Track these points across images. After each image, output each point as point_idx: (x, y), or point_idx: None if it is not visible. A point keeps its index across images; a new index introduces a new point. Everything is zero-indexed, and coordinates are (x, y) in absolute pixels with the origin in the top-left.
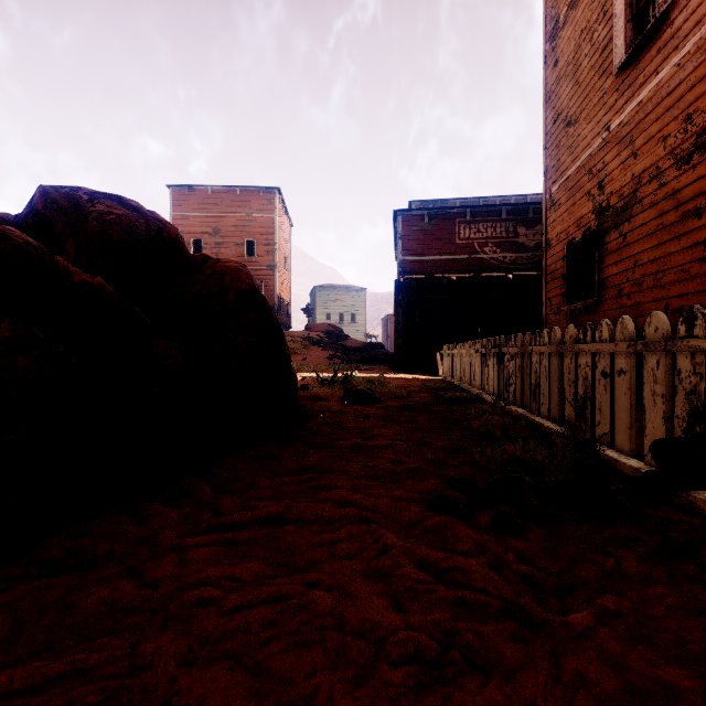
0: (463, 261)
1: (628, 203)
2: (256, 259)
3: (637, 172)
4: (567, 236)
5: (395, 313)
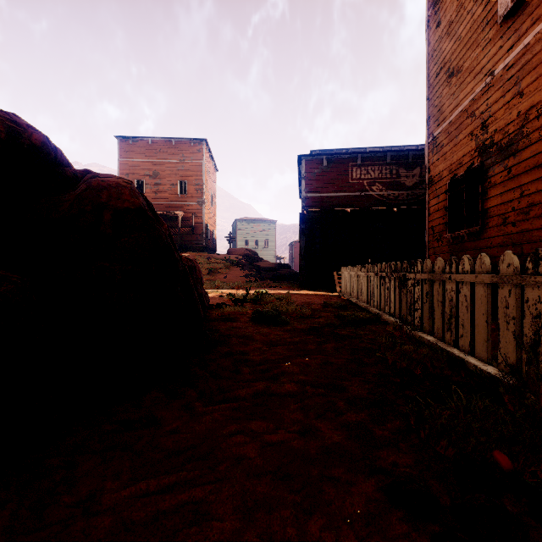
0: (355, 198)
1: (513, 139)
2: (187, 197)
3: (523, 109)
4: (449, 173)
5: (299, 240)
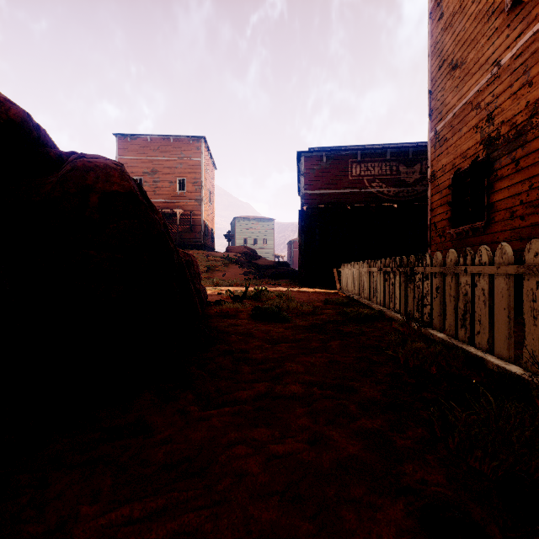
0: (355, 194)
1: (521, 130)
2: (186, 194)
3: (532, 99)
4: (453, 167)
5: (299, 237)
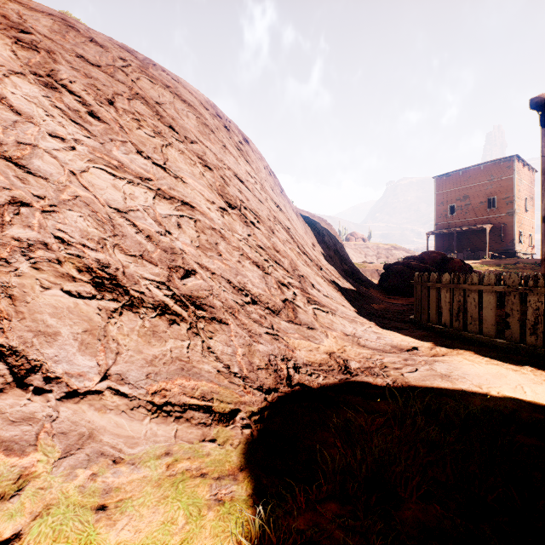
0: None
1: None
2: (496, 210)
3: None
4: None
5: None
